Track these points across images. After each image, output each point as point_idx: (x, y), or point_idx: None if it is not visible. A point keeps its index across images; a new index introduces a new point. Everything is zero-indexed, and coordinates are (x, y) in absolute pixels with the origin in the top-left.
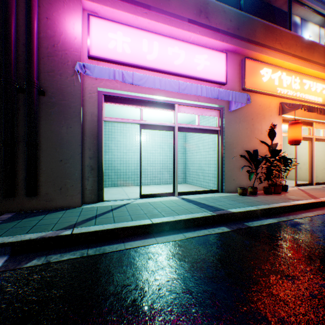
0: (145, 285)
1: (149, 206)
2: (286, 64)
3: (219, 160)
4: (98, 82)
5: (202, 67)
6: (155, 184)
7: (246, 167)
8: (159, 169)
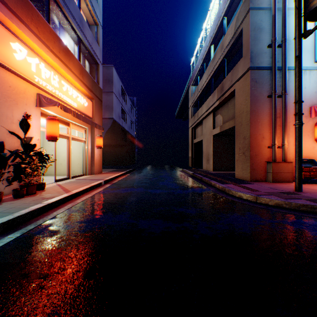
0: None
1: None
2: (45, 56)
3: None
4: None
5: None
6: None
7: None
8: None
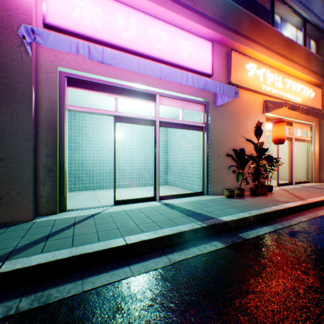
0: None
1: (124, 216)
2: (269, 61)
3: (204, 159)
4: (59, 60)
5: (187, 54)
6: (133, 186)
7: (231, 167)
8: (139, 169)
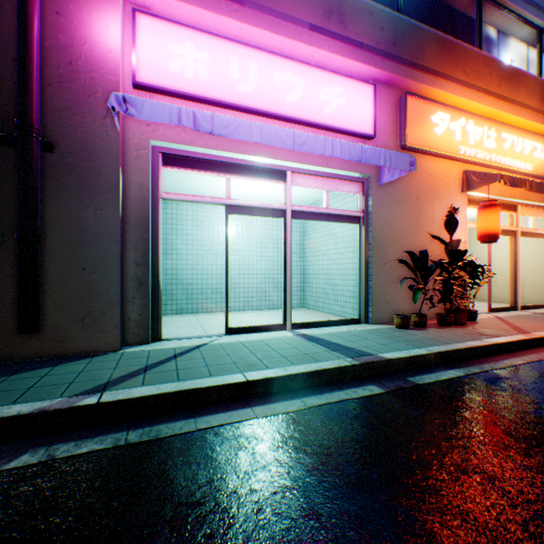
0: (232, 503)
1: (241, 349)
2: (473, 106)
3: (361, 268)
4: (152, 130)
5: (334, 107)
6: (252, 309)
7: (407, 281)
8: (260, 283)
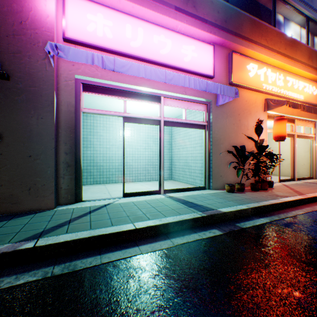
0: None
1: (132, 206)
2: (271, 61)
3: (206, 156)
4: (76, 68)
5: (190, 58)
6: (140, 181)
7: (232, 163)
8: (145, 165)
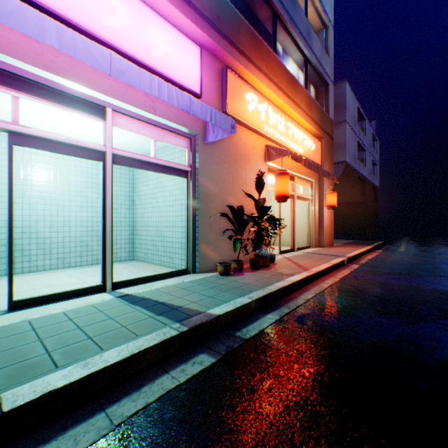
0: None
1: (23, 335)
2: (272, 97)
3: (190, 220)
4: None
5: (163, 53)
6: (70, 267)
7: (228, 232)
8: (80, 237)
